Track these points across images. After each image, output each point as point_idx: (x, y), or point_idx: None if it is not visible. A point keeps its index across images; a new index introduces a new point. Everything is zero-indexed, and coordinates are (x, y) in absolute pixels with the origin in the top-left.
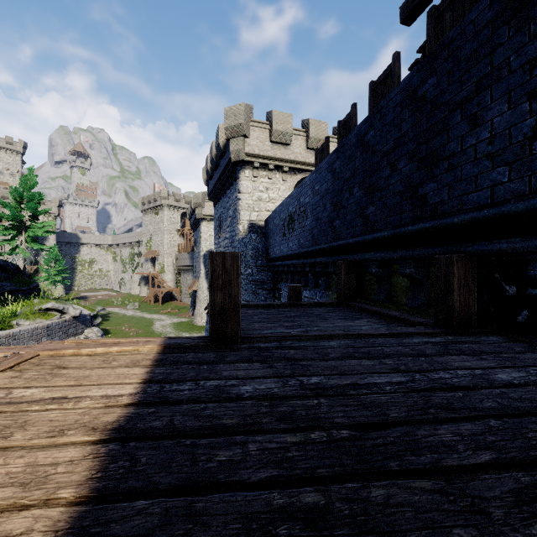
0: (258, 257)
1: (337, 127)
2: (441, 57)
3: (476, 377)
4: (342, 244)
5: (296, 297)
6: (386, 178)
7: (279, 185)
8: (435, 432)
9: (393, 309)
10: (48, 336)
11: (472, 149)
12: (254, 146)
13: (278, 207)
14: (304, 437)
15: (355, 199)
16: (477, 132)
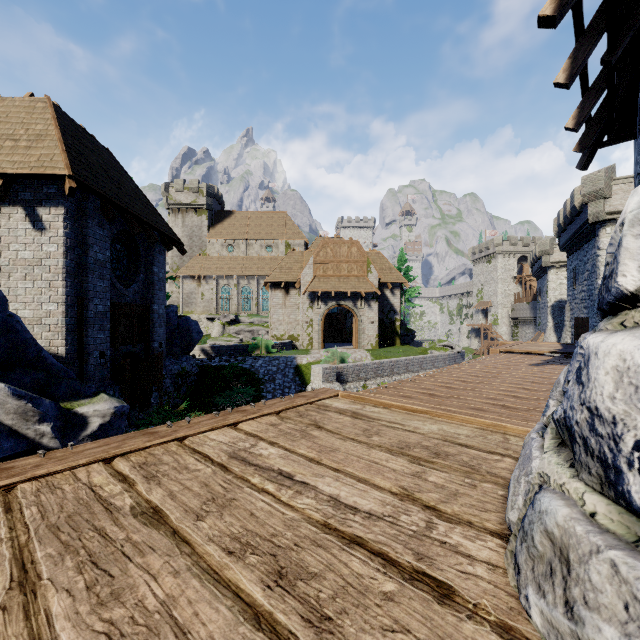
0: None
1: None
2: None
3: None
4: None
5: None
6: None
7: None
8: None
9: None
10: (448, 361)
11: None
12: (617, 203)
13: None
14: None
15: None
16: None
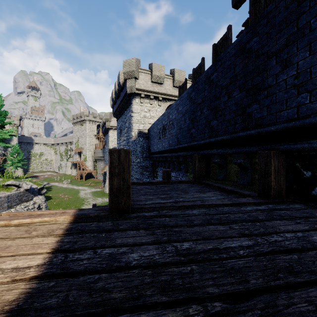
0: (143, 151)
1: (192, 72)
2: (262, 23)
3: (300, 239)
4: (196, 144)
5: (168, 177)
6: (225, 102)
7: (157, 108)
8: (292, 301)
9: (228, 184)
10: (8, 202)
11: (284, 82)
12: (141, 84)
13: (156, 121)
14: (184, 313)
15: (204, 116)
16: (287, 71)
